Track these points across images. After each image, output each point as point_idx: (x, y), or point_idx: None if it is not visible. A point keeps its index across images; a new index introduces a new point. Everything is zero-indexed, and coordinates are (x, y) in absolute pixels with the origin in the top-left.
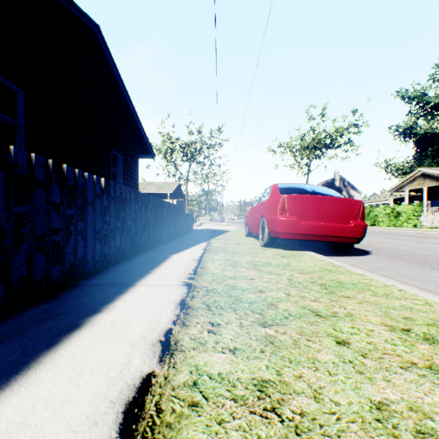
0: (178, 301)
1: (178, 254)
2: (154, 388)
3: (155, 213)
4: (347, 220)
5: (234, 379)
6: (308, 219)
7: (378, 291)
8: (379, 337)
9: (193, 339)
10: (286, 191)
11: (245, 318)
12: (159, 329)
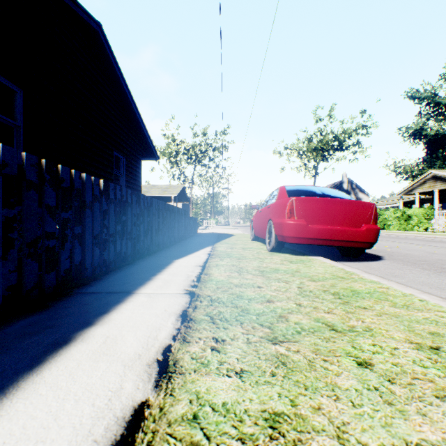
0: (179, 312)
1: (181, 260)
2: (147, 423)
3: (158, 217)
4: (358, 224)
5: (241, 411)
6: (317, 222)
7: (397, 301)
8: (406, 357)
9: (194, 358)
10: (294, 193)
11: (252, 333)
12: (157, 346)
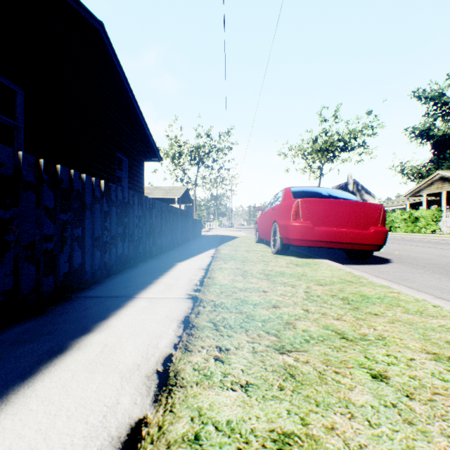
0: (181, 318)
1: (184, 262)
2: (144, 444)
3: (160, 218)
4: (366, 226)
5: (247, 431)
6: (324, 224)
7: (409, 307)
8: (423, 370)
9: (196, 369)
10: (299, 194)
11: (258, 341)
12: (157, 355)
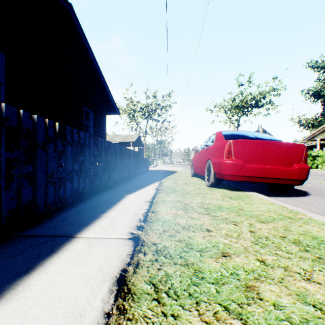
0: (117, 274)
1: (132, 195)
2: None
3: (115, 157)
4: (291, 163)
5: None
6: (253, 162)
7: None
8: None
9: None
10: (230, 136)
11: None
12: None
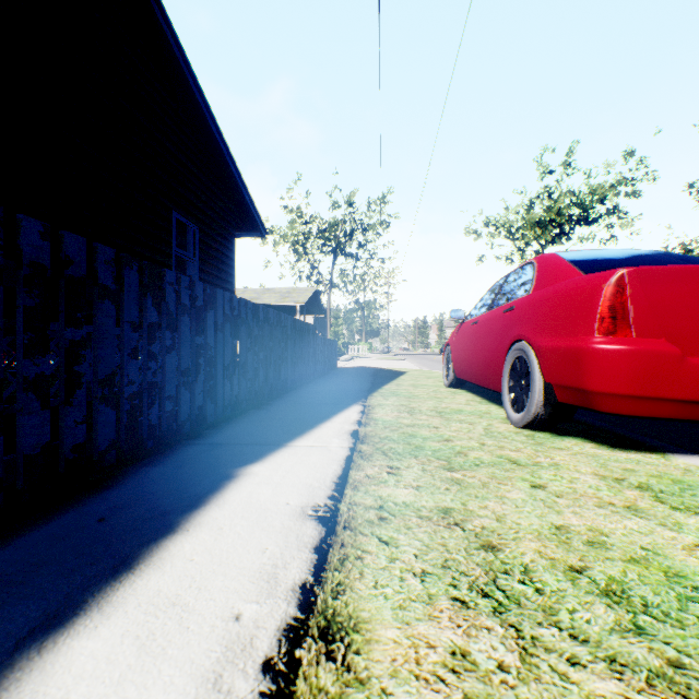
0: None
1: (267, 465)
2: None
3: (233, 335)
4: None
5: None
6: None
7: None
8: None
9: None
10: (598, 264)
11: None
12: None
